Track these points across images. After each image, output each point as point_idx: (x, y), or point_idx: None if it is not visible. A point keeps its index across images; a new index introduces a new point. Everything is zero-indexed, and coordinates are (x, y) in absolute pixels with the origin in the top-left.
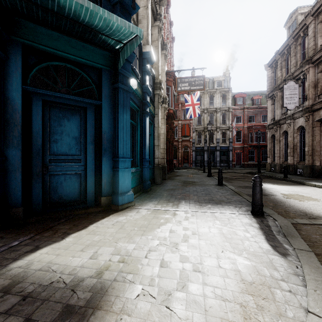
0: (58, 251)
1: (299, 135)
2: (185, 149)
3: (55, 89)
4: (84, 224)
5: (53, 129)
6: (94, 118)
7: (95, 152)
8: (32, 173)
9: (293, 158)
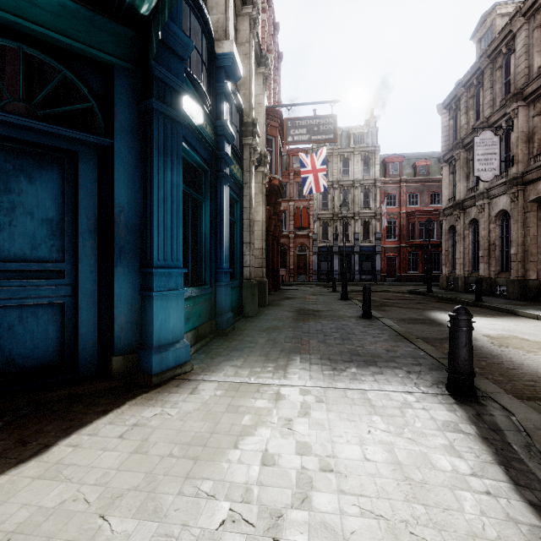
0: None
1: (499, 226)
2: (301, 251)
3: None
4: (48, 435)
5: None
6: (98, 179)
7: (99, 254)
8: None
9: (488, 267)
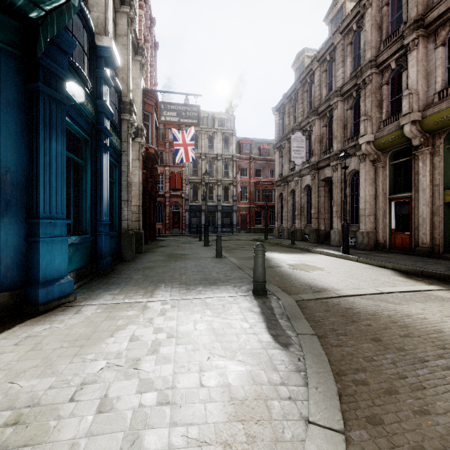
0: None
1: (306, 195)
2: (176, 208)
3: None
4: None
5: None
6: None
7: None
8: None
9: (301, 222)
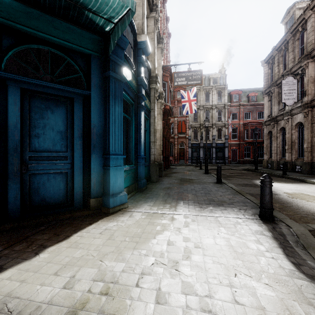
0: (25, 275)
1: (297, 131)
2: (181, 146)
3: (37, 76)
4: (67, 232)
5: (34, 122)
6: (83, 111)
7: (83, 148)
8: (8, 172)
9: (291, 155)
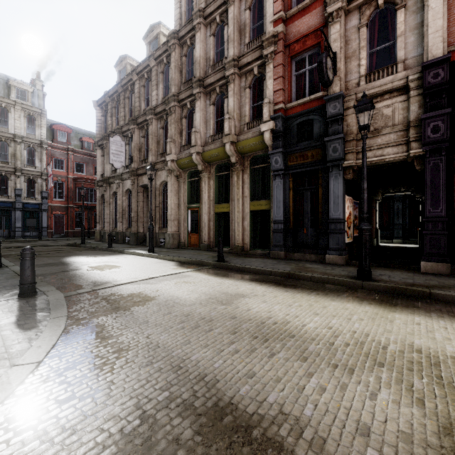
0: None
1: (128, 198)
2: None
3: None
4: None
5: None
6: None
7: None
8: None
9: (122, 225)
